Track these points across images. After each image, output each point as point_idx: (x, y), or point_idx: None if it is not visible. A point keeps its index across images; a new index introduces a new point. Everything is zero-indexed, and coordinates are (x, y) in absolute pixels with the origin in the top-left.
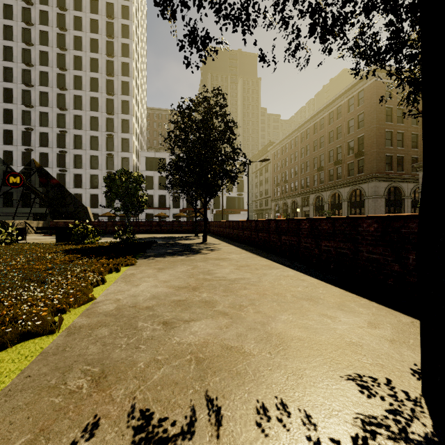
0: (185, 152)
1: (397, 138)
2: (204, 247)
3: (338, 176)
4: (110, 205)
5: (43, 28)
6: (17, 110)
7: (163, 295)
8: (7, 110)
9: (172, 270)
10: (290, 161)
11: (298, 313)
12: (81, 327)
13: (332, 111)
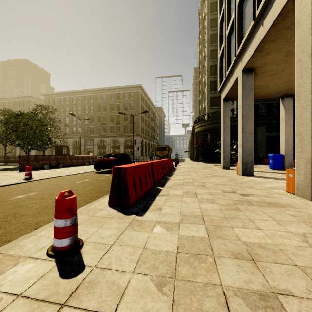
0: None
1: None
2: None
3: None
4: None
5: None
6: None
7: None
8: None
9: None
10: None
11: None
12: None
13: (11, 101)
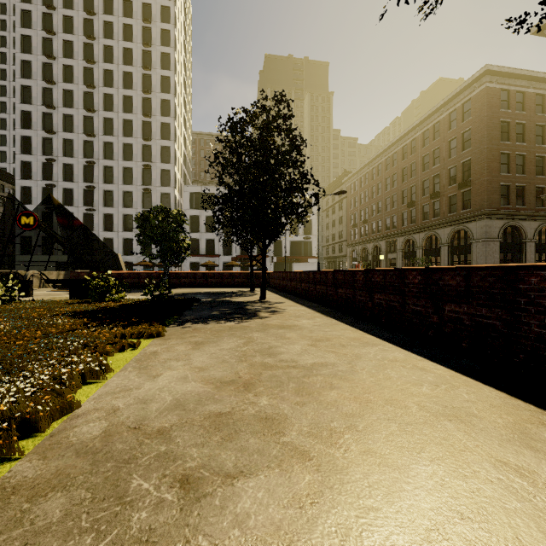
0: (238, 181)
1: (516, 162)
2: (263, 308)
3: (436, 213)
4: (144, 251)
5: (67, 38)
6: (37, 137)
7: (193, 401)
8: (26, 137)
9: (214, 346)
10: (372, 195)
11: (449, 456)
12: (14, 491)
13: (426, 129)
